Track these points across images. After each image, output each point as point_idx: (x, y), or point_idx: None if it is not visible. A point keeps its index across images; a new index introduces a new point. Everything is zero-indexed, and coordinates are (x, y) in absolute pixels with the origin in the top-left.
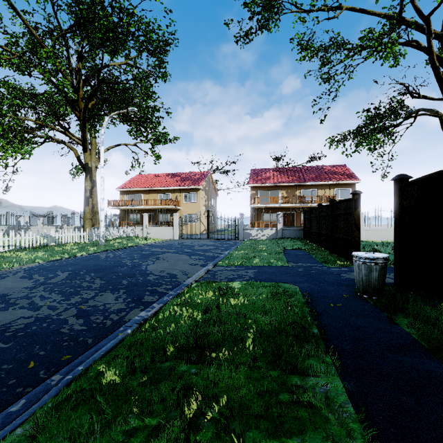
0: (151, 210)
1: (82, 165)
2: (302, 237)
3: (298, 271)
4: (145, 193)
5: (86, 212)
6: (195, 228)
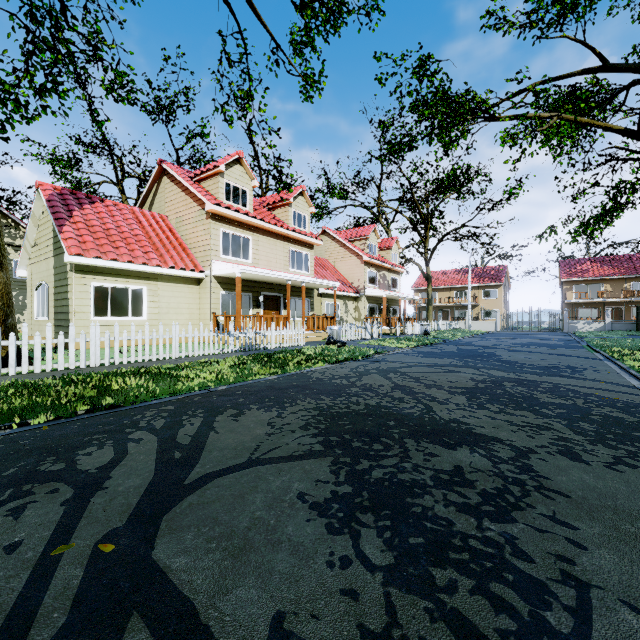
0: (447, 307)
1: (425, 276)
2: (635, 330)
3: (636, 337)
4: (440, 291)
5: (429, 310)
6: (517, 322)
